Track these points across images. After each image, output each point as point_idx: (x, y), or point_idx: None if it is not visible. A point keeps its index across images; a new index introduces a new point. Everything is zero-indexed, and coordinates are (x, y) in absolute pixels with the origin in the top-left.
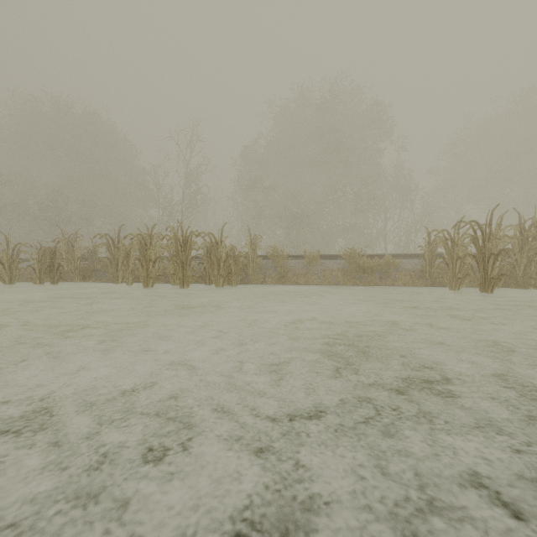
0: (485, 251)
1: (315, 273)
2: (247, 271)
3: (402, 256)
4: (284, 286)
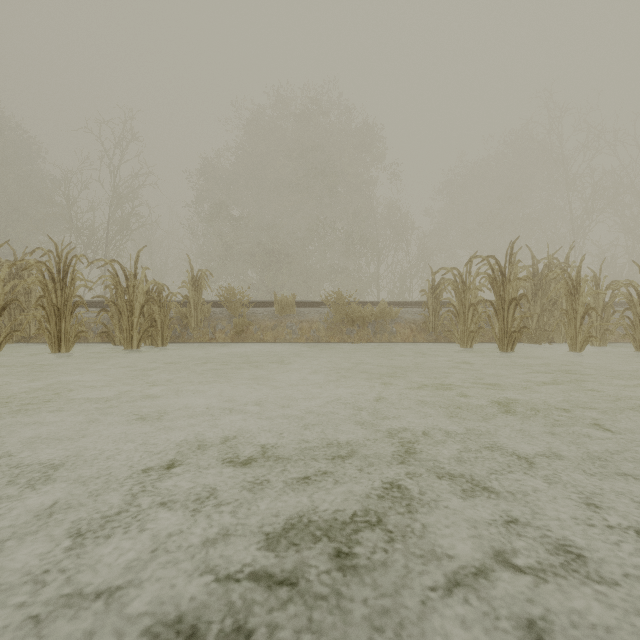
0: (504, 296)
1: (288, 326)
2: (187, 323)
3: (399, 304)
4: (242, 345)
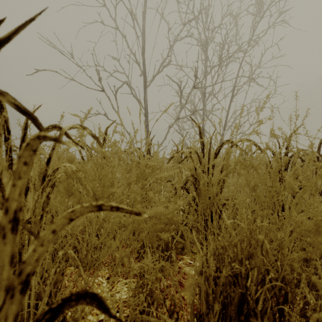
0: None
1: None
2: None
3: None
4: None
